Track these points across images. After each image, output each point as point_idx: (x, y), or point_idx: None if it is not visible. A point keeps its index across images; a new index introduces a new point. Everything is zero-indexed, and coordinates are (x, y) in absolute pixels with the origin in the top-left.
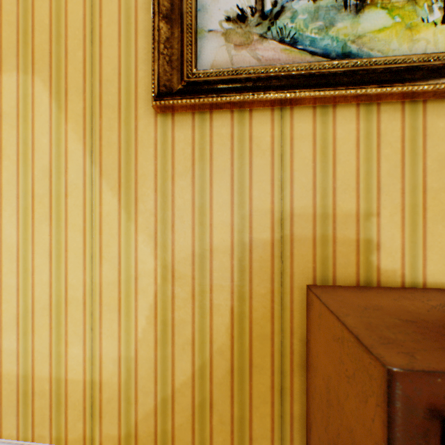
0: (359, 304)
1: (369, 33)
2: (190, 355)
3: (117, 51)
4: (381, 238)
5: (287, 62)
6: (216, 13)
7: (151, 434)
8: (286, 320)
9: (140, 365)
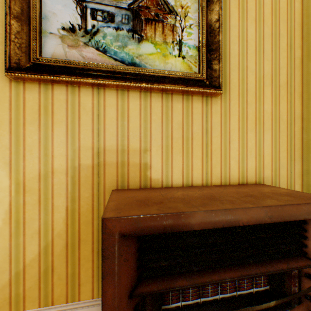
0: (127, 196)
1: (145, 54)
2: (38, 240)
3: None
4: (152, 163)
5: (101, 62)
6: (56, 23)
7: (7, 299)
8: (101, 210)
9: None
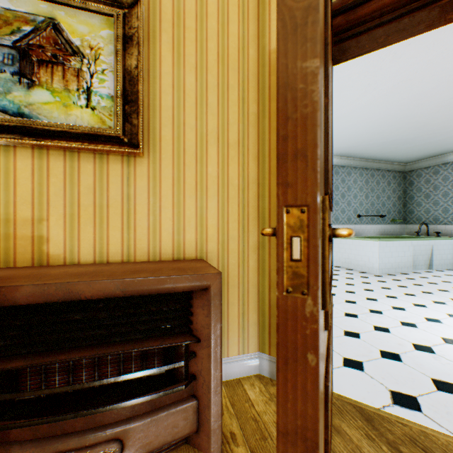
0: None
1: (39, 103)
2: None
3: None
4: (51, 235)
5: None
6: None
7: None
8: None
9: None
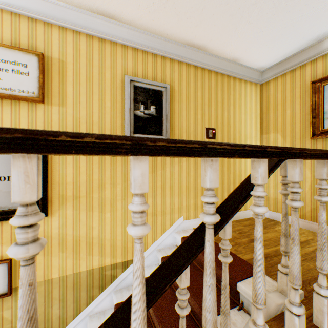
0: None
1: None
2: None
3: (299, 125)
4: None
5: None
6: None
7: (309, 216)
8: None
9: (306, 199)
